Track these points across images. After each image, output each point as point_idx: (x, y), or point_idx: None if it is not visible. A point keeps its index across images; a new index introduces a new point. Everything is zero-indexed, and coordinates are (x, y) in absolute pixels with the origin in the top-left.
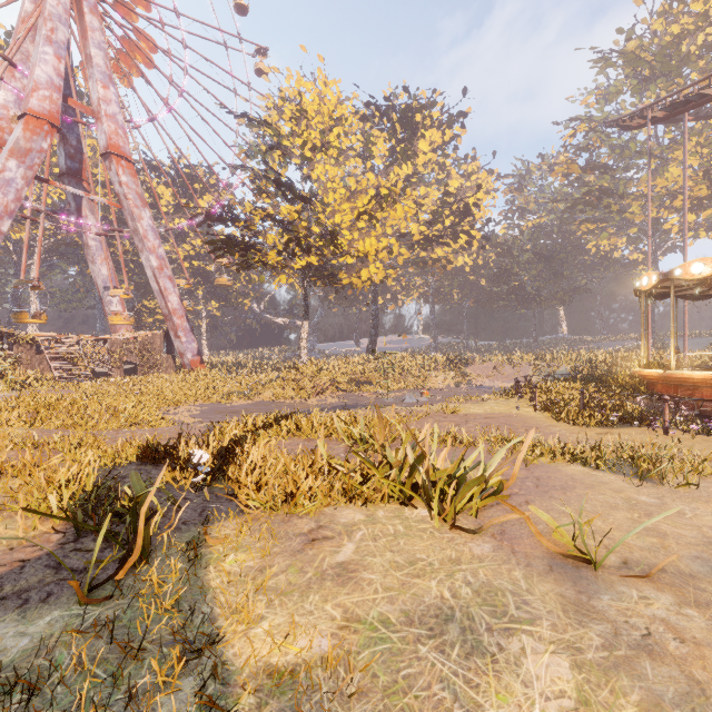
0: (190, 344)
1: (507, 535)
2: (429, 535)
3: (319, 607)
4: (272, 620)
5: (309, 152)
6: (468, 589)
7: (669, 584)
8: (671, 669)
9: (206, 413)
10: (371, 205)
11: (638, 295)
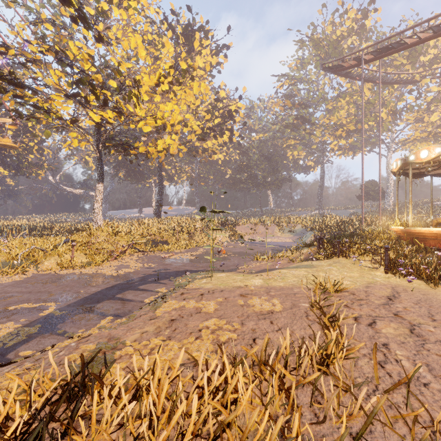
0: None
1: None
2: None
3: None
4: None
5: (105, 3)
6: None
7: None
8: None
9: None
10: (172, 71)
11: (403, 168)
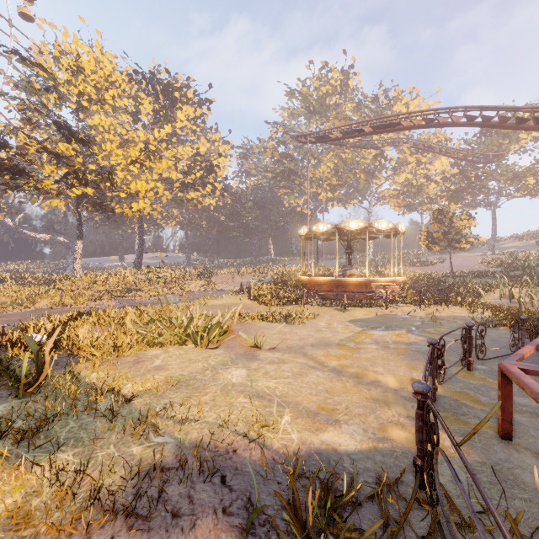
0: None
1: (230, 347)
2: (196, 352)
3: (152, 377)
4: (132, 383)
5: (86, 102)
6: (214, 362)
7: (282, 350)
8: (274, 365)
9: None
10: (142, 156)
11: (300, 237)
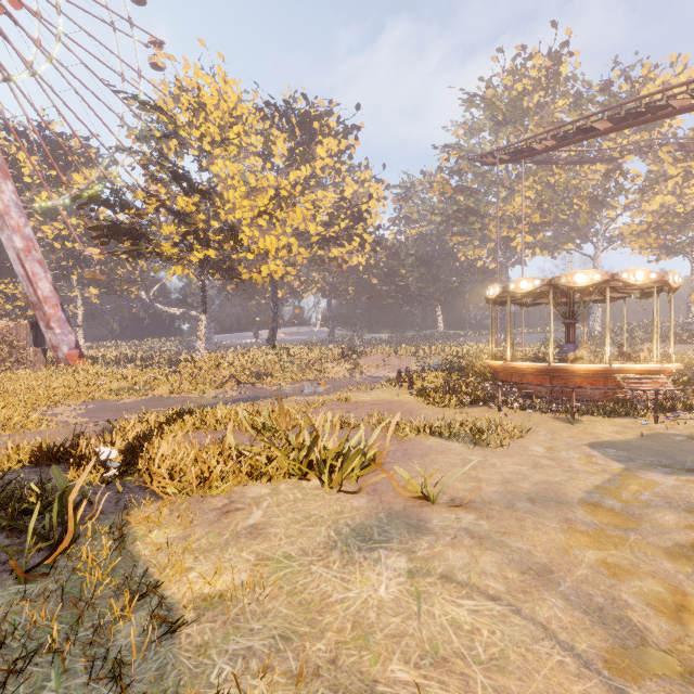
0: (66, 336)
1: (378, 491)
2: (322, 498)
3: (237, 556)
4: (199, 569)
5: (208, 146)
6: (348, 528)
7: (474, 509)
8: (463, 553)
9: (93, 411)
10: (271, 205)
11: (488, 302)
